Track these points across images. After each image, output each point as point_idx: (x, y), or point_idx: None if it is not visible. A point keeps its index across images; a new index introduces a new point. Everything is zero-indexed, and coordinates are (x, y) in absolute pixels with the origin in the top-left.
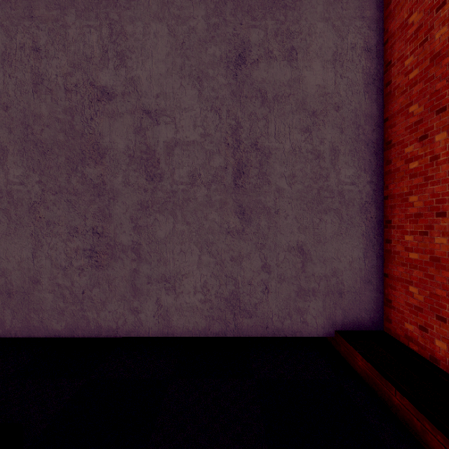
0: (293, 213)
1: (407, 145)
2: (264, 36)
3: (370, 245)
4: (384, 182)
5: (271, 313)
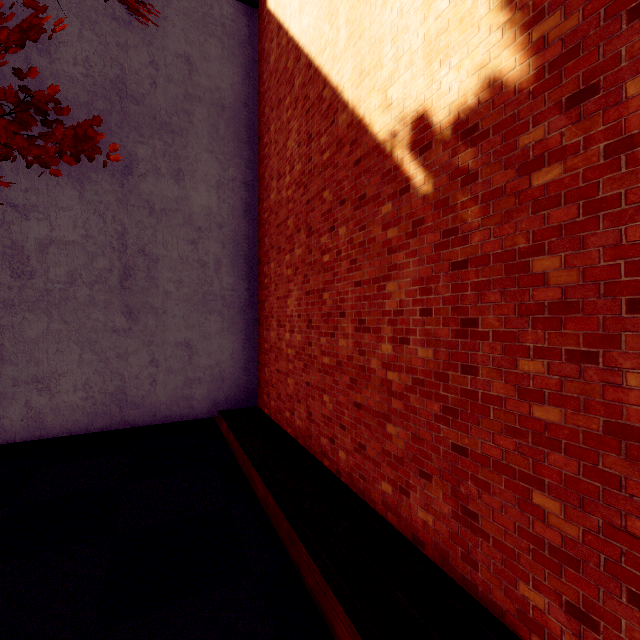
0: (181, 313)
1: (264, 265)
2: (153, 154)
3: (248, 340)
4: (258, 290)
5: (159, 403)
